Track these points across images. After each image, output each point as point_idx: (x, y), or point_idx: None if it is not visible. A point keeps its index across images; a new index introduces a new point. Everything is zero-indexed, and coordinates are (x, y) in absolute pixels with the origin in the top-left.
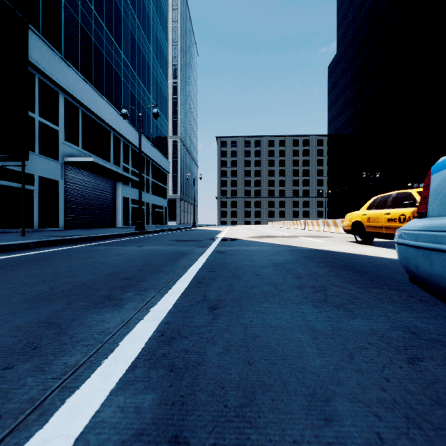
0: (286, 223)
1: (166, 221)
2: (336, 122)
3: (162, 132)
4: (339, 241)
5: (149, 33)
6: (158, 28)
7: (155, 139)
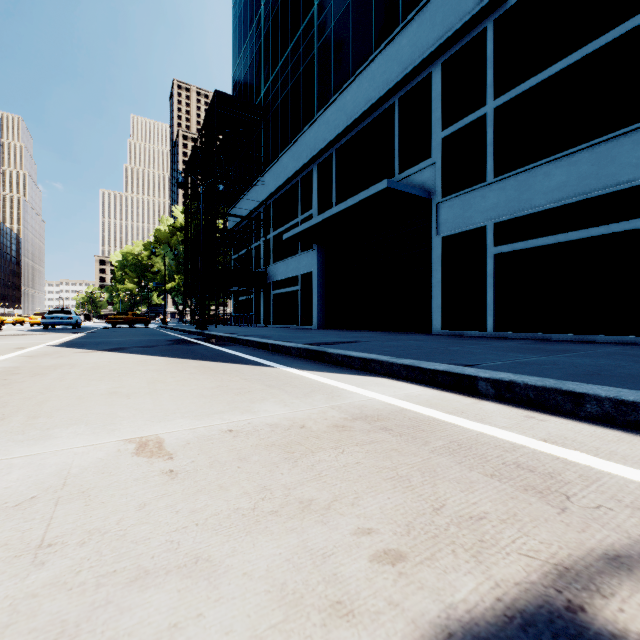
0: None
1: None
2: None
3: None
4: None
5: None
6: None
7: None
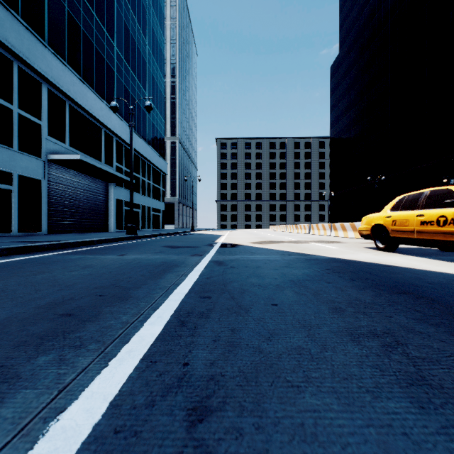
0: (288, 227)
1: (163, 225)
2: (339, 124)
3: (159, 132)
4: (354, 247)
5: (145, 27)
6: (154, 22)
7: (151, 139)
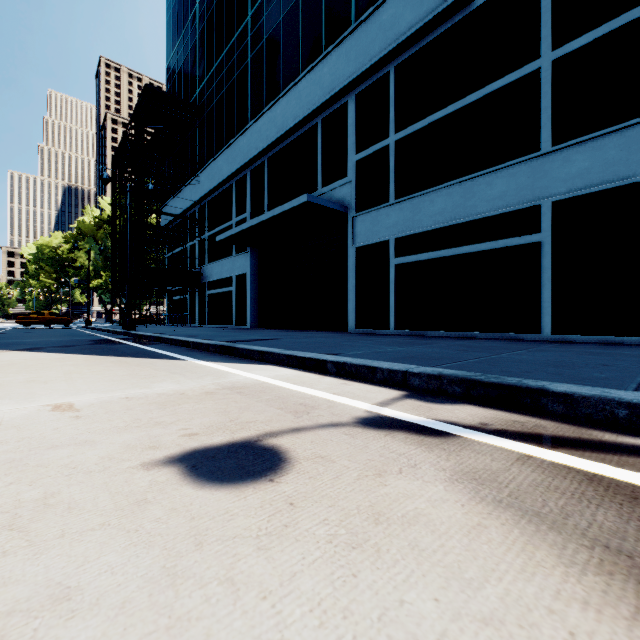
0: None
1: None
2: None
3: None
4: None
5: None
6: None
7: None
